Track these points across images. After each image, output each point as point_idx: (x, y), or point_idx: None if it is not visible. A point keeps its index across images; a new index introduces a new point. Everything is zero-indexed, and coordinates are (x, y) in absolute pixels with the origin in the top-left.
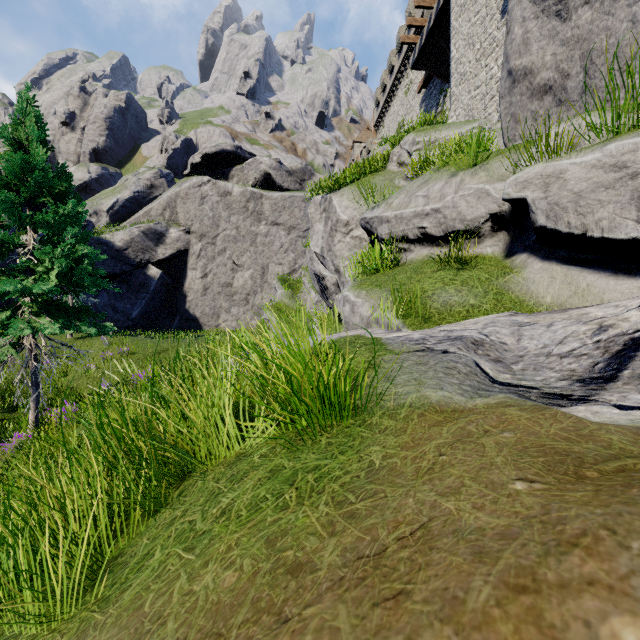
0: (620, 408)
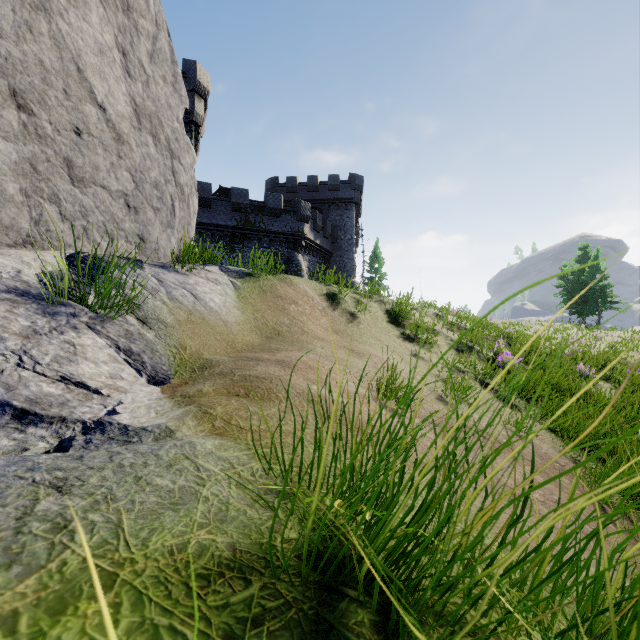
0: (115, 414)
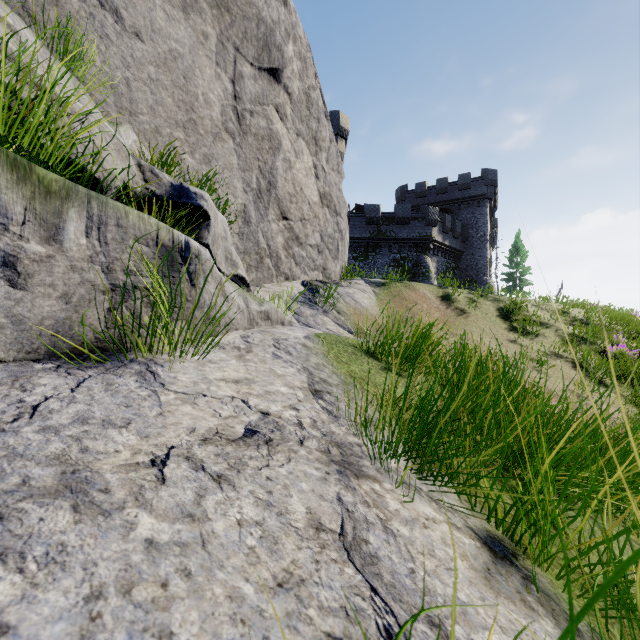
0: None
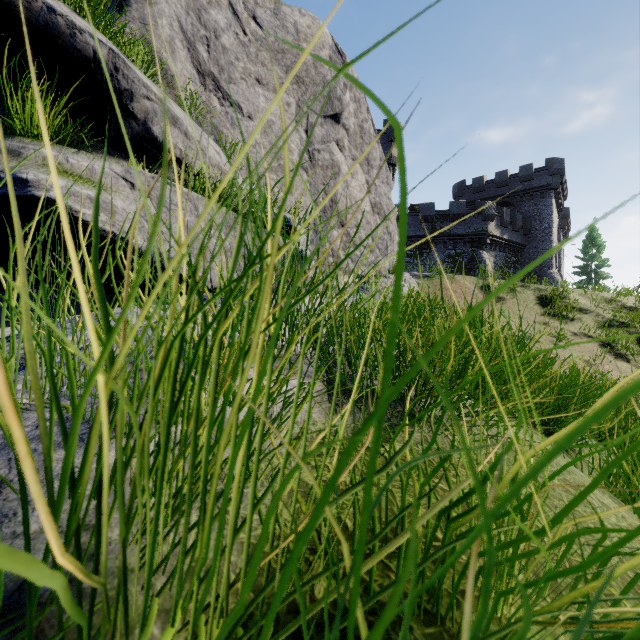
0: None
